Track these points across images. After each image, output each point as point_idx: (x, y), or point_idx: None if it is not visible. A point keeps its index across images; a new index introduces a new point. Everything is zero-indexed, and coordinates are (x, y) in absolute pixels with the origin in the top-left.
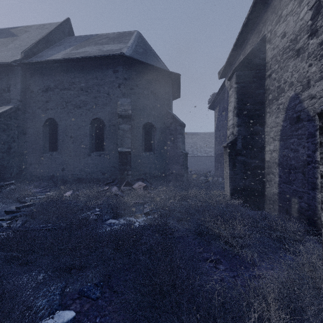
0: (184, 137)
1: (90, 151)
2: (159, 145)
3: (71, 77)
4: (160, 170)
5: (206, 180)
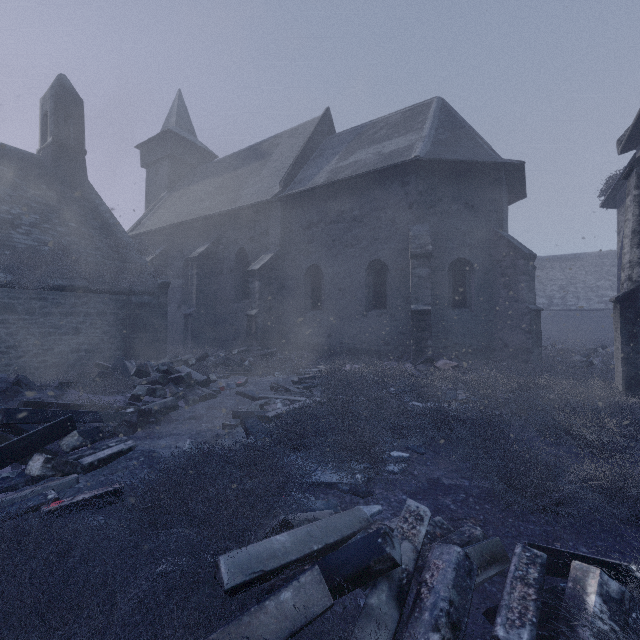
0: (533, 278)
1: (365, 309)
2: (479, 296)
3: (340, 204)
4: (481, 340)
5: (585, 364)
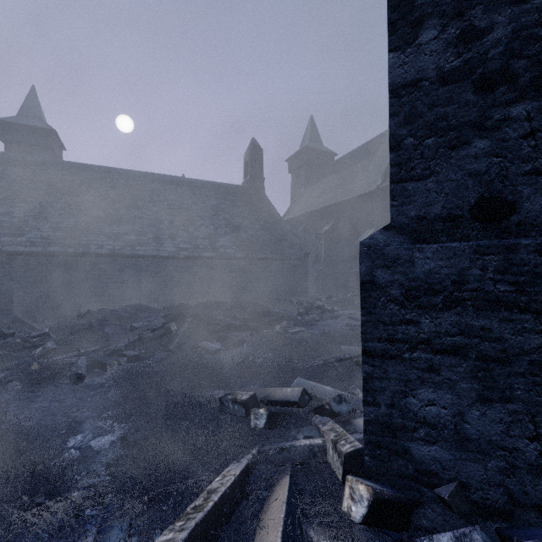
0: None
1: None
2: None
3: None
4: None
5: None
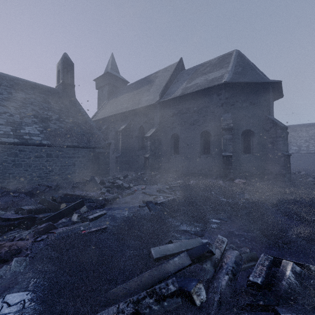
0: (286, 139)
1: (200, 154)
2: (257, 148)
3: (188, 104)
4: (258, 169)
5: (314, 182)
